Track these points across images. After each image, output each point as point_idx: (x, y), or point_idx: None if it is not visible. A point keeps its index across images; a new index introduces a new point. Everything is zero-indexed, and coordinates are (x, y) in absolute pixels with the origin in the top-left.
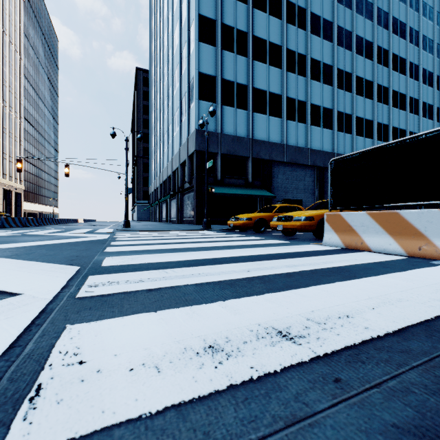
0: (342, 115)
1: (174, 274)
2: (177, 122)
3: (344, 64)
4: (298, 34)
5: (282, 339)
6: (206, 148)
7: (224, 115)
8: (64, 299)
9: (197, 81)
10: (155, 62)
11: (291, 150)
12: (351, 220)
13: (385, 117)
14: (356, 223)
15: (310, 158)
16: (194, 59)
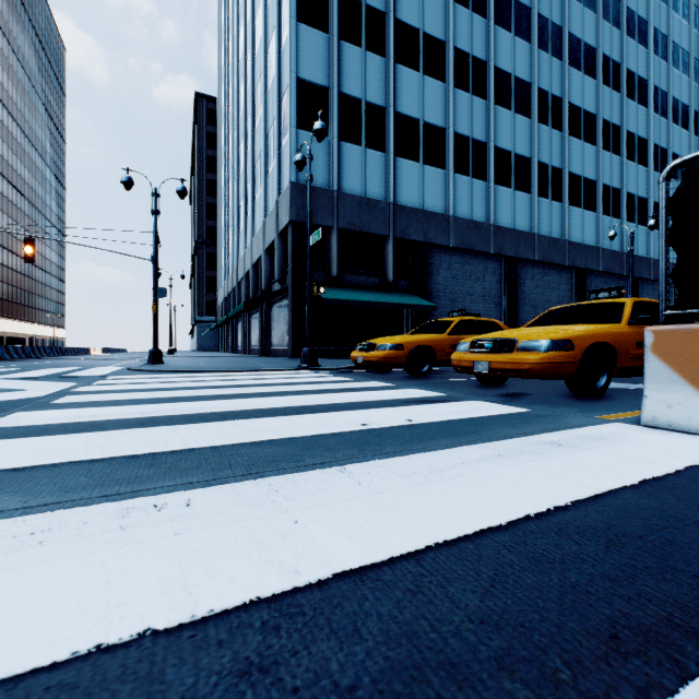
0: (547, 169)
1: None
2: (259, 175)
3: (549, 81)
4: (474, 24)
5: None
6: (308, 206)
7: (344, 158)
8: None
9: (294, 94)
10: (225, 80)
11: (462, 227)
12: None
13: (615, 177)
14: None
15: (494, 241)
16: (288, 53)
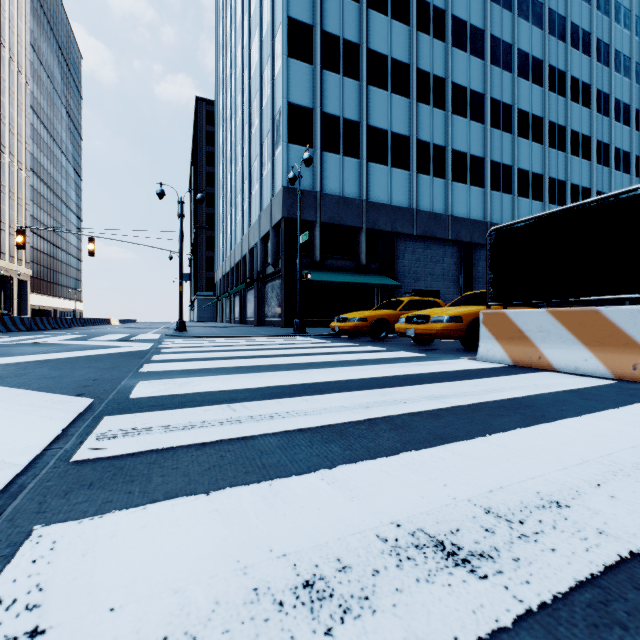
0: (498, 166)
1: (246, 413)
2: (255, 176)
3: (500, 91)
4: (434, 48)
5: (447, 564)
6: (299, 213)
7: (325, 165)
8: (49, 464)
9: (286, 115)
10: (223, 88)
11: (424, 218)
12: (523, 322)
13: (560, 170)
14: (530, 327)
15: (451, 229)
16: (280, 83)
